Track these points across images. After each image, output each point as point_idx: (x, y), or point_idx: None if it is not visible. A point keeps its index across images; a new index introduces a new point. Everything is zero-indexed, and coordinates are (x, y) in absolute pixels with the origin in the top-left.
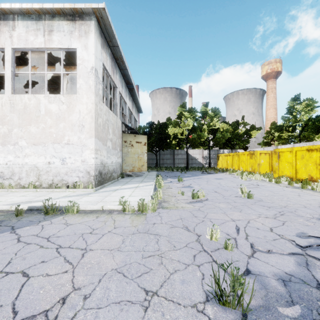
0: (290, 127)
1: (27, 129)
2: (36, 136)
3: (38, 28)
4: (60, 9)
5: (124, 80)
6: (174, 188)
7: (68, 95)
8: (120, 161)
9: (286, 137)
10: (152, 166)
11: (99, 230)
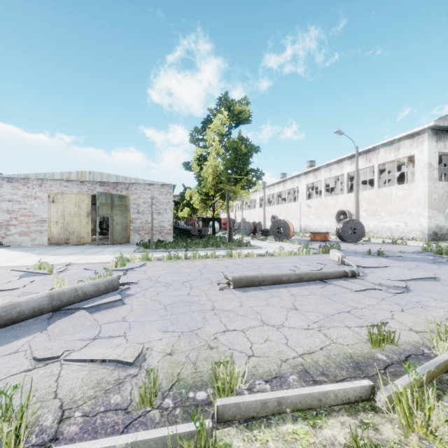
0: None
1: (385, 207)
2: (390, 210)
3: (391, 149)
4: (403, 136)
5: None
6: None
7: (409, 184)
8: None
9: None
10: None
11: (409, 247)
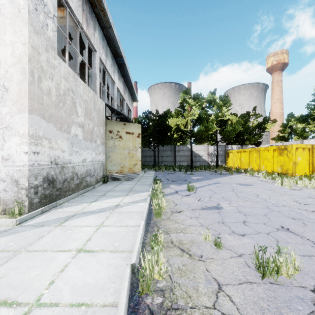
0: None
1: None
2: None
3: None
4: None
5: (110, 49)
6: (186, 211)
7: None
8: (102, 159)
9: (313, 130)
10: (149, 165)
11: None
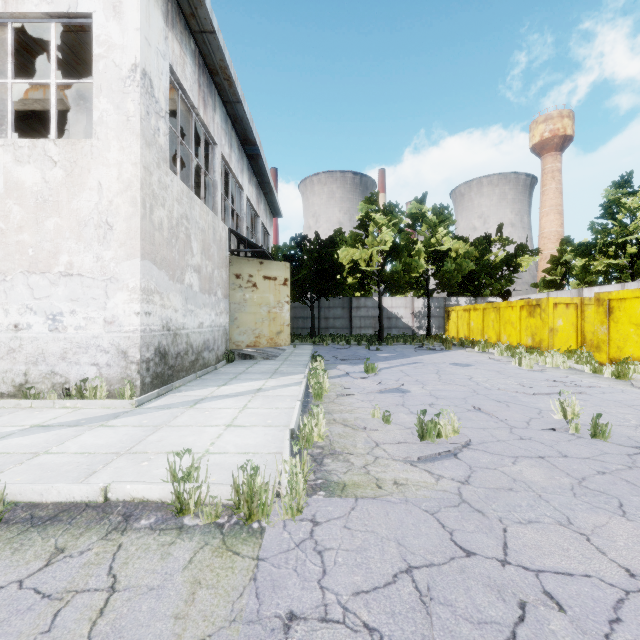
0: (612, 247)
1: None
2: None
3: None
4: None
5: (235, 133)
6: (357, 394)
7: (69, 142)
8: (224, 323)
9: (600, 270)
10: (303, 334)
11: None
